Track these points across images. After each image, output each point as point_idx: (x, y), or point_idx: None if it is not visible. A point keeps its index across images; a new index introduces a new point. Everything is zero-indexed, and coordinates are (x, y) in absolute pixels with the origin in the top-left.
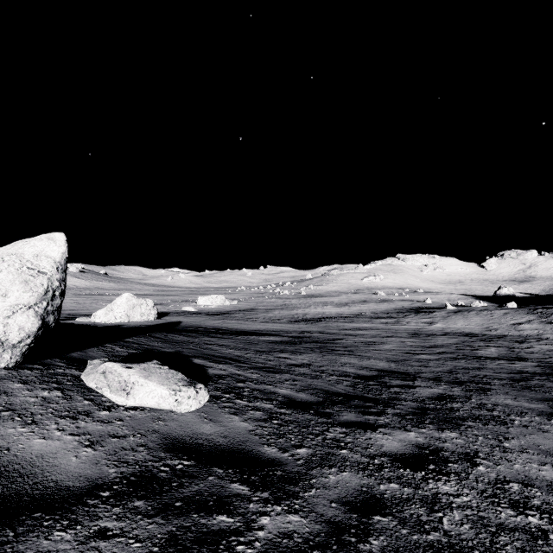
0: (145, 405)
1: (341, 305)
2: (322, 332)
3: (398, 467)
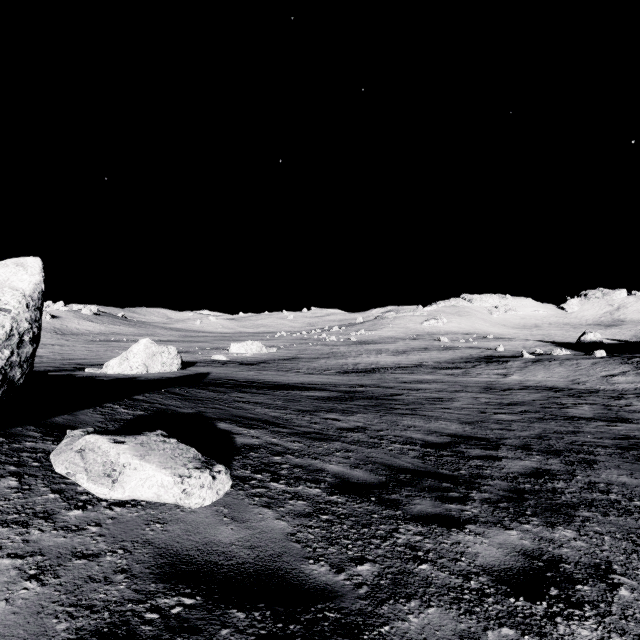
0: (139, 498)
1: (398, 353)
2: (377, 385)
3: (506, 593)
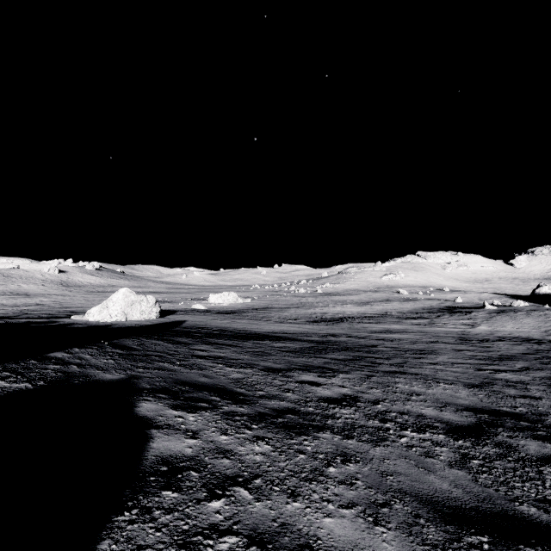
0: None
1: (362, 304)
2: (349, 335)
3: None
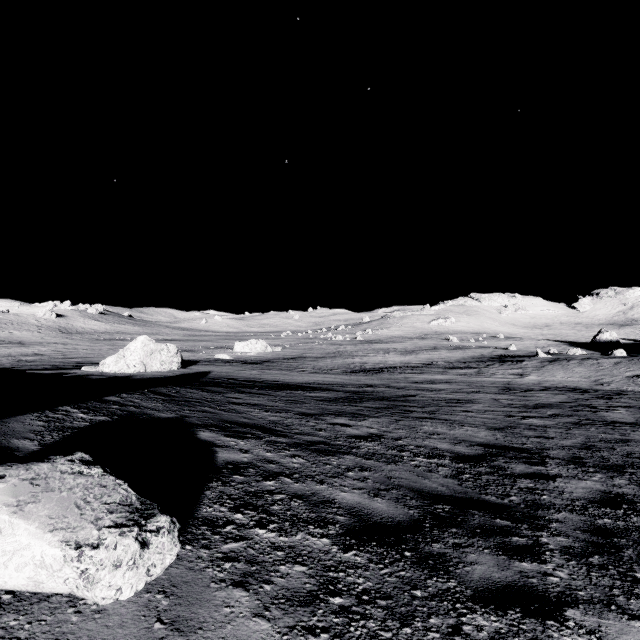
0: (2, 586)
1: (407, 352)
2: (387, 385)
3: None
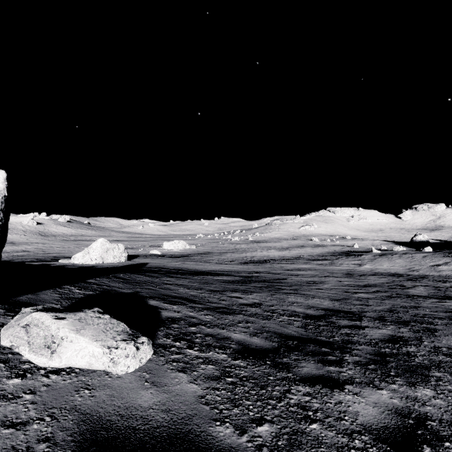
0: (74, 366)
1: (283, 249)
2: (268, 272)
3: (387, 451)
